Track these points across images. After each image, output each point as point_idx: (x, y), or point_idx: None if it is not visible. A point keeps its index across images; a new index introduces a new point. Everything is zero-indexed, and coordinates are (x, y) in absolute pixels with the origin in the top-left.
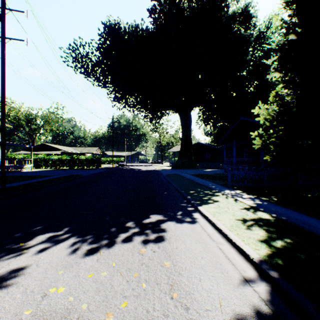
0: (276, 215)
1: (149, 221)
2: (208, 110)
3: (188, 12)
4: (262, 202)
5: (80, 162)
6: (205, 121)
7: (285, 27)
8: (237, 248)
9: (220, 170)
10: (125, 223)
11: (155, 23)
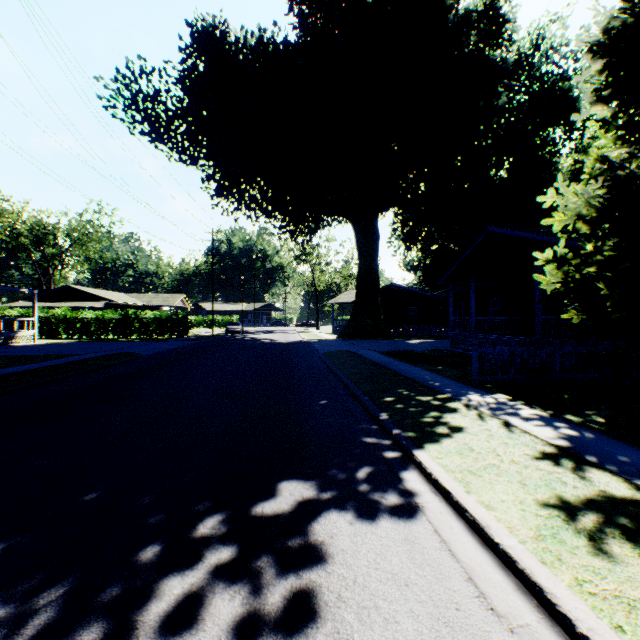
0: None
1: (274, 511)
2: (413, 217)
3: None
4: (578, 431)
5: (144, 324)
6: (407, 240)
7: None
8: None
9: (440, 342)
10: (197, 519)
11: (301, 24)
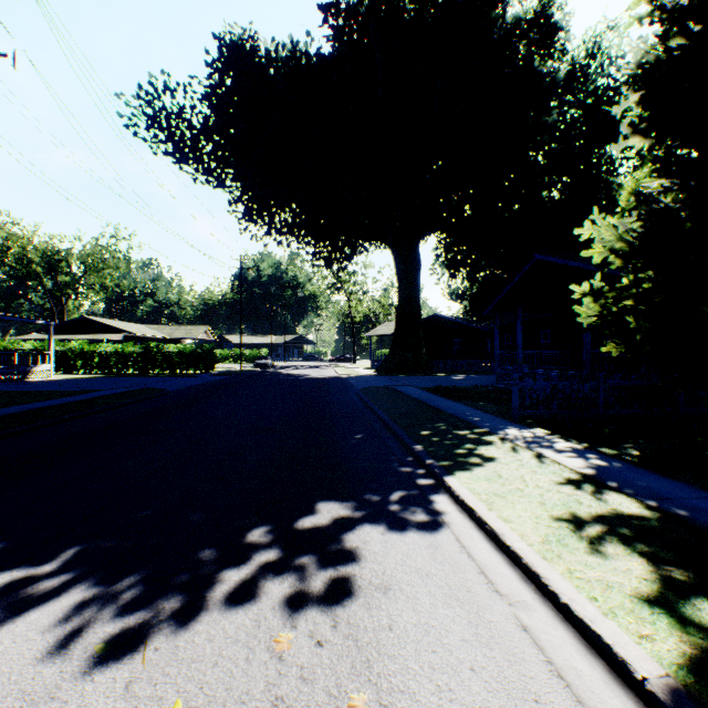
0: (657, 502)
1: (313, 524)
2: (457, 242)
3: (413, 12)
4: (607, 461)
5: (166, 359)
6: (452, 267)
7: (661, 21)
8: (577, 626)
9: (487, 378)
10: (245, 530)
11: (337, 38)
